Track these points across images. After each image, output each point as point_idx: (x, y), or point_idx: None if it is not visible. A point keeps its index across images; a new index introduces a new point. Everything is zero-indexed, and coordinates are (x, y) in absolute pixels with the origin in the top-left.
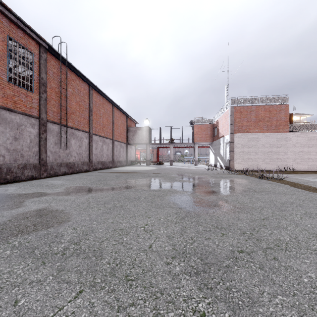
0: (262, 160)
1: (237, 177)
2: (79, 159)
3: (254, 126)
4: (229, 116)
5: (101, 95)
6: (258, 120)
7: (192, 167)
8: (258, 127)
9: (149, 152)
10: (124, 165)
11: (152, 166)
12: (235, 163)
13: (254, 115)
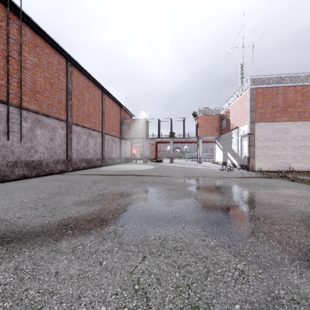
0: (292, 157)
1: (282, 184)
2: (50, 156)
3: (281, 112)
4: (247, 101)
5: (85, 77)
6: (286, 105)
7: (197, 165)
8: (287, 114)
9: (147, 148)
10: (117, 163)
11: (150, 164)
12: (256, 161)
13: (282, 99)
